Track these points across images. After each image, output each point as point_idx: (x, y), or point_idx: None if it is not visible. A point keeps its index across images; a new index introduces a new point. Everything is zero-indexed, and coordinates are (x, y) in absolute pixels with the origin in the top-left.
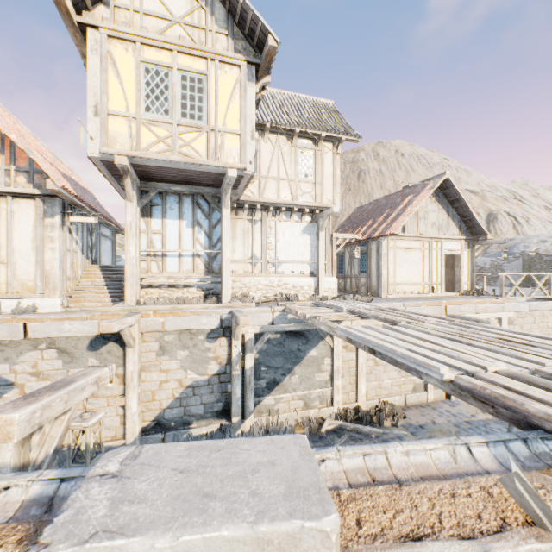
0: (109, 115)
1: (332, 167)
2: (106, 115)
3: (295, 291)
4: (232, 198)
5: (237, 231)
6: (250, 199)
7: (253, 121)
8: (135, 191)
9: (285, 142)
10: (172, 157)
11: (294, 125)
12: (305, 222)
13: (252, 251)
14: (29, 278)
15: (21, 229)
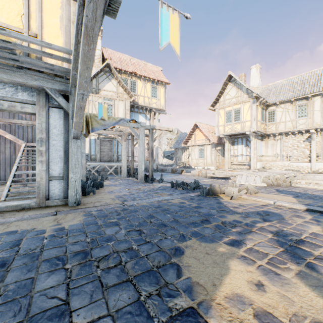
0: (219, 126)
1: (320, 108)
2: (218, 126)
3: (297, 169)
4: (262, 134)
5: (268, 145)
6: (271, 133)
7: (254, 115)
8: (227, 140)
9: (289, 105)
10: (232, 132)
11: (291, 98)
12: (306, 136)
13: (275, 152)
14: (209, 162)
15: (208, 151)
